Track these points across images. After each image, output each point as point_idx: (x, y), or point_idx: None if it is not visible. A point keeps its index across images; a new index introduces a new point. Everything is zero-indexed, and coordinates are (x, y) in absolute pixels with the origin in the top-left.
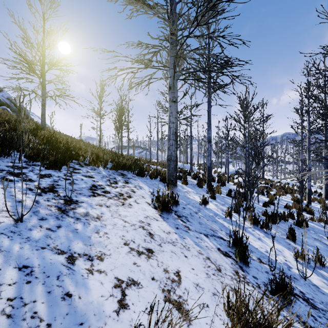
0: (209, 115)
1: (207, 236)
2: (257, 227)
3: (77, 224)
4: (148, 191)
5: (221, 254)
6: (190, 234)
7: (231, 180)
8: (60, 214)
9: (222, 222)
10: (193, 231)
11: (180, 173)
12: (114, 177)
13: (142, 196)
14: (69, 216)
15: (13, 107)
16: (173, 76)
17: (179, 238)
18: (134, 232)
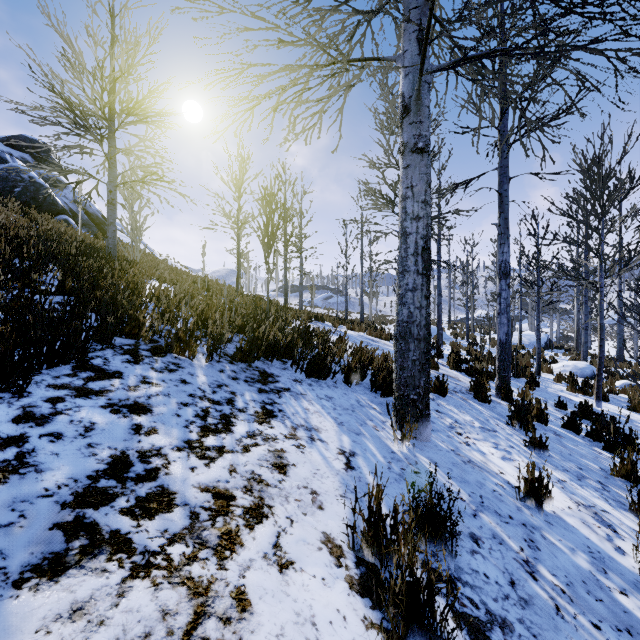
0: (505, 202)
1: None
2: None
3: None
4: (336, 450)
5: None
6: None
7: (543, 366)
8: None
9: None
10: None
11: None
12: (230, 395)
13: (310, 493)
14: None
15: (82, 218)
16: (420, 62)
17: None
18: None
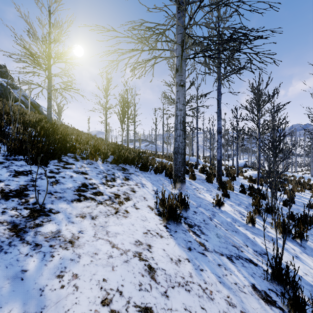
0: (219, 103)
1: (232, 258)
2: (288, 237)
3: (31, 257)
4: (151, 190)
5: (261, 301)
6: (209, 260)
7: (240, 173)
8: (8, 239)
9: (244, 231)
10: (212, 253)
11: (186, 166)
12: (113, 173)
13: (143, 197)
14: (25, 240)
15: (27, 104)
16: (181, 55)
17: (194, 271)
18: (124, 268)
